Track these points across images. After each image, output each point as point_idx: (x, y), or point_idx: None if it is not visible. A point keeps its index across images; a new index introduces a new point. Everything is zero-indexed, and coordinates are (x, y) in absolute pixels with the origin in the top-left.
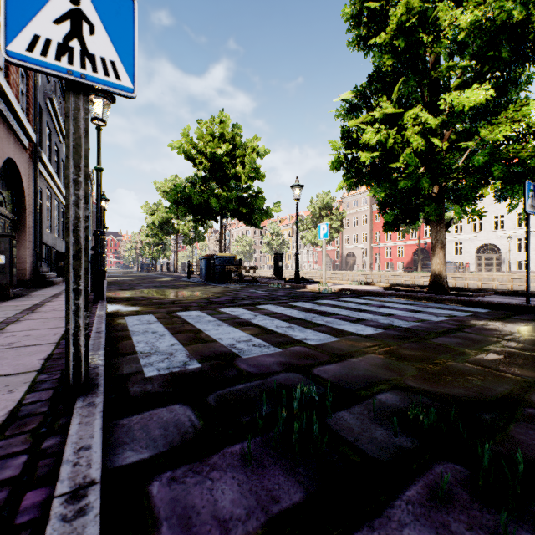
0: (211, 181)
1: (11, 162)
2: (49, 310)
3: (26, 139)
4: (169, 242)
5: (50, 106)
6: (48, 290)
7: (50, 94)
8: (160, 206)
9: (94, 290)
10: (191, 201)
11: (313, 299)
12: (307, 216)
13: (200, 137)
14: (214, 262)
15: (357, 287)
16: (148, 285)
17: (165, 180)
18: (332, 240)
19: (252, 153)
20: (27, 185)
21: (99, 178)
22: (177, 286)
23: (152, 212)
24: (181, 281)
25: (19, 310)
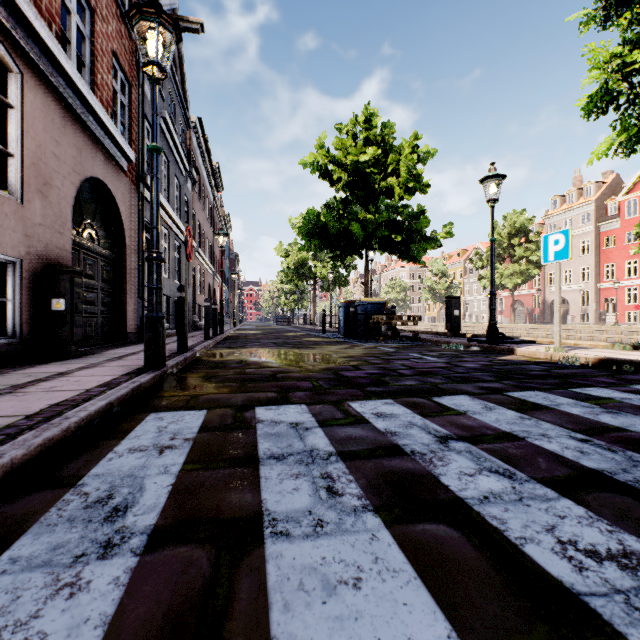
0: (353, 205)
1: (102, 186)
2: (40, 389)
3: (123, 158)
4: (307, 290)
5: (165, 128)
6: (136, 346)
7: (163, 112)
8: (295, 246)
9: (145, 351)
10: (327, 231)
11: (561, 384)
12: (487, 248)
13: (338, 146)
14: (356, 311)
15: (636, 355)
16: (267, 341)
17: (300, 215)
18: (528, 279)
19: (409, 154)
20: (127, 217)
21: (153, 164)
22: (303, 343)
23: (286, 254)
24: (313, 336)
25: (5, 386)
